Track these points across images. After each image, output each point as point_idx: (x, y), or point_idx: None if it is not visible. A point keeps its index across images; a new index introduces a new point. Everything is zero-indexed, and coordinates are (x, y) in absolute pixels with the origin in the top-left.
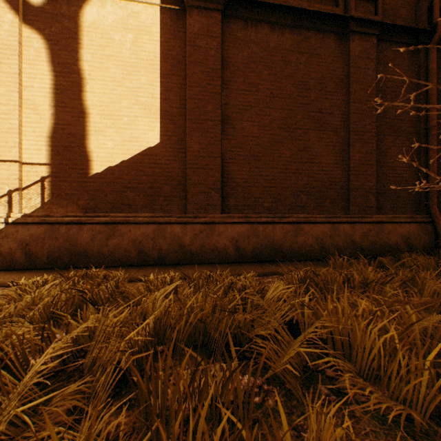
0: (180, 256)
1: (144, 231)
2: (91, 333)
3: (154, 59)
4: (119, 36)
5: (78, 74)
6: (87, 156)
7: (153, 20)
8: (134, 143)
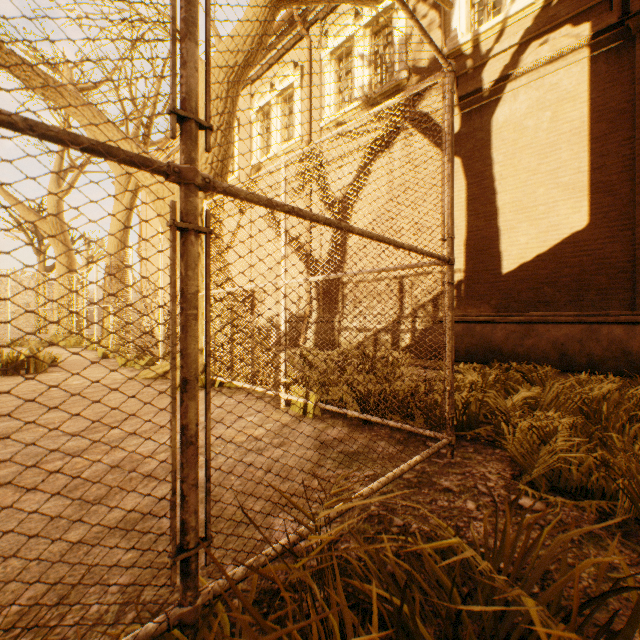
0: (621, 365)
1: (566, 331)
2: (533, 401)
3: (580, 126)
4: (533, 121)
5: (489, 178)
6: (497, 256)
7: (578, 80)
8: (551, 233)
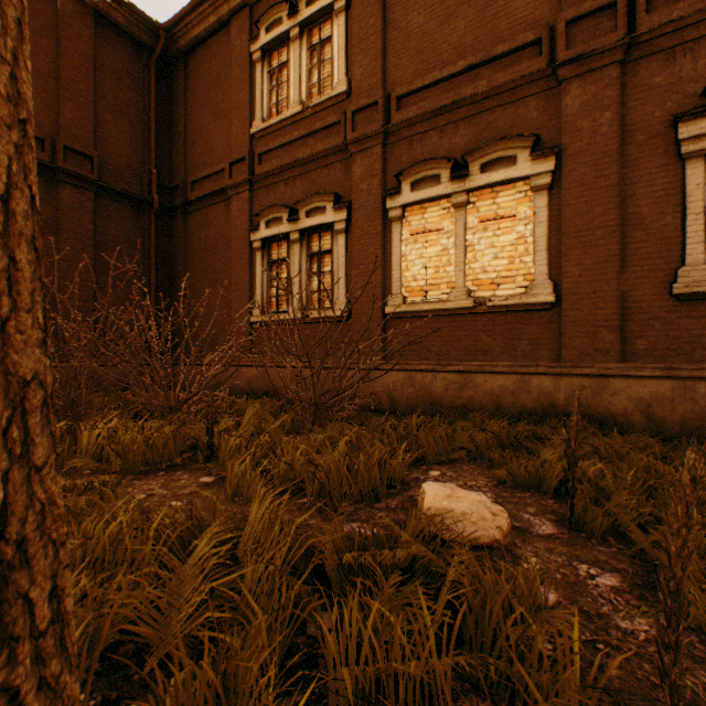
0: None
1: None
2: None
3: None
4: None
5: None
6: None
7: None
8: None
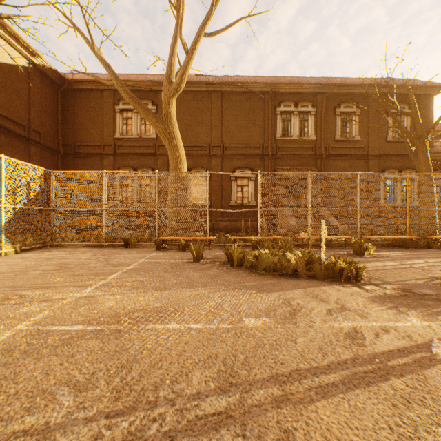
0: None
1: None
2: None
3: None
4: None
5: None
6: None
7: None
8: None
